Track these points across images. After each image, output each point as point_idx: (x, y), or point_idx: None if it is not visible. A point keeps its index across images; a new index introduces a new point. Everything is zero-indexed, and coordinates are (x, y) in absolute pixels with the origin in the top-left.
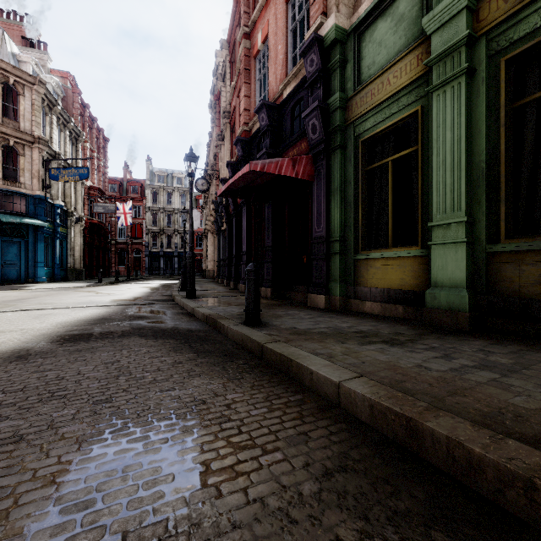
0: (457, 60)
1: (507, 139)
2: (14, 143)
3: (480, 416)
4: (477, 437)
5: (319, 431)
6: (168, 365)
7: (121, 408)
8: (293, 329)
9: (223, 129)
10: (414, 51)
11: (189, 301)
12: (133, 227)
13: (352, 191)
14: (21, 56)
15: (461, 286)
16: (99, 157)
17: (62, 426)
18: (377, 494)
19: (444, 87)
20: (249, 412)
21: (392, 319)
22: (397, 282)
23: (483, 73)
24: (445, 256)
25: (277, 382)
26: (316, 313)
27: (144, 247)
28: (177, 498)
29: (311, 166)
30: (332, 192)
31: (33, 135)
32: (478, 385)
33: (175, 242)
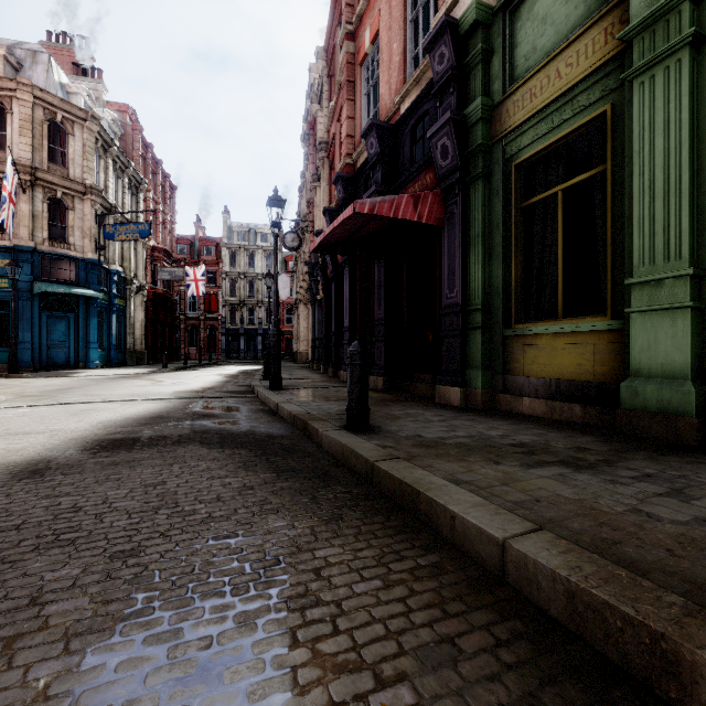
0: (675, 25)
1: None
2: (62, 194)
3: None
4: None
5: (477, 636)
6: (233, 492)
7: (149, 569)
8: (417, 438)
9: (319, 166)
10: (600, 23)
11: (273, 394)
12: (206, 298)
13: (500, 238)
14: (71, 86)
15: (681, 376)
16: (165, 210)
17: (52, 600)
18: None
19: (651, 70)
20: (352, 588)
21: (565, 424)
22: (572, 370)
23: None
24: (654, 330)
25: (397, 528)
26: (449, 413)
27: (220, 323)
28: None
29: (440, 205)
30: (471, 240)
31: (84, 184)
32: None
33: (259, 316)
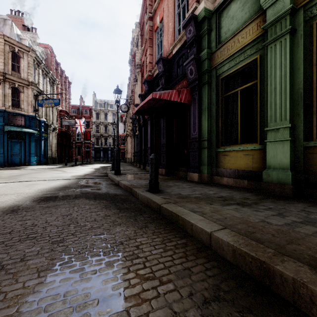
0: (284, 24)
1: None
2: (18, 85)
3: (313, 261)
4: (316, 279)
5: (198, 267)
6: (101, 217)
7: (68, 247)
8: (179, 194)
9: (137, 75)
10: (255, 21)
11: (116, 176)
12: (85, 133)
13: (215, 109)
14: (22, 35)
15: (286, 168)
16: (66, 93)
17: (30, 259)
18: None
19: (275, 42)
20: (151, 252)
21: (241, 188)
22: (244, 166)
23: (301, 31)
24: (276, 149)
25: (169, 230)
26: (193, 184)
27: (91, 145)
28: None
29: (189, 94)
30: (202, 110)
31: (28, 81)
32: (306, 236)
33: (109, 142)
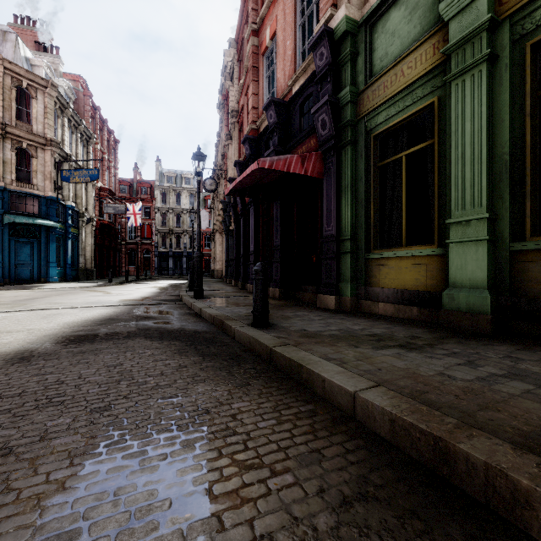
0: (478, 46)
1: (533, 129)
2: (27, 145)
3: (520, 436)
4: (521, 464)
5: (334, 448)
6: (172, 369)
7: (119, 417)
8: (303, 331)
9: (231, 129)
10: (430, 40)
11: (197, 301)
12: (142, 228)
13: (363, 188)
14: (34, 60)
15: (482, 286)
16: (109, 159)
17: (56, 437)
18: (405, 532)
19: (463, 76)
20: (256, 425)
21: (407, 321)
22: (412, 283)
23: (507, 59)
24: (465, 255)
25: (287, 389)
26: (326, 314)
27: (153, 247)
28: (173, 530)
29: (321, 162)
30: (343, 189)
31: (45, 137)
32: (511, 398)
33: (184, 242)
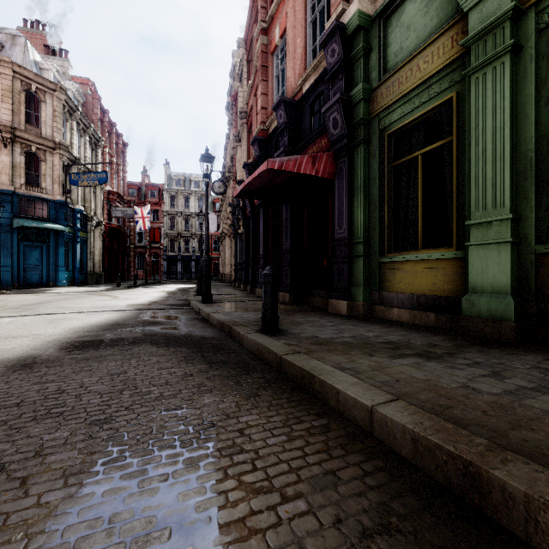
0: (500, 37)
1: None
2: (36, 149)
3: None
4: None
5: (351, 470)
6: (177, 378)
7: (120, 431)
8: (314, 338)
9: (240, 130)
10: (448, 32)
11: (205, 306)
12: (151, 231)
13: (376, 189)
14: (43, 63)
15: (504, 291)
16: (118, 162)
17: (51, 453)
18: None
19: (484, 69)
20: (266, 441)
21: (423, 327)
22: (428, 287)
23: (532, 49)
24: (486, 258)
25: (298, 401)
26: (338, 320)
27: (162, 251)
28: None
29: (332, 163)
30: (355, 190)
31: (54, 141)
32: (545, 415)
33: (192, 246)
